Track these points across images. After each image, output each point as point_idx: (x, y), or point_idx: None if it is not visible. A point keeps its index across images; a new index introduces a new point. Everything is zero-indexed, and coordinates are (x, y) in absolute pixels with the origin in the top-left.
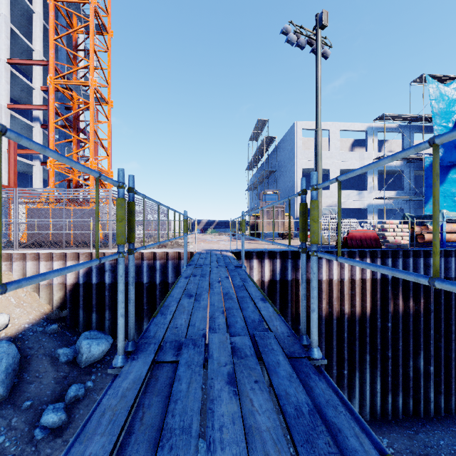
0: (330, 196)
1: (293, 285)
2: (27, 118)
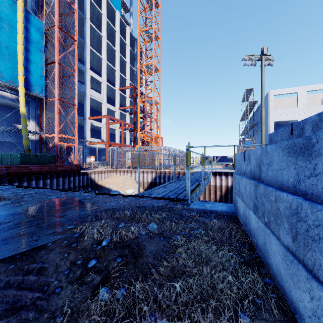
0: None
1: None
2: (122, 110)
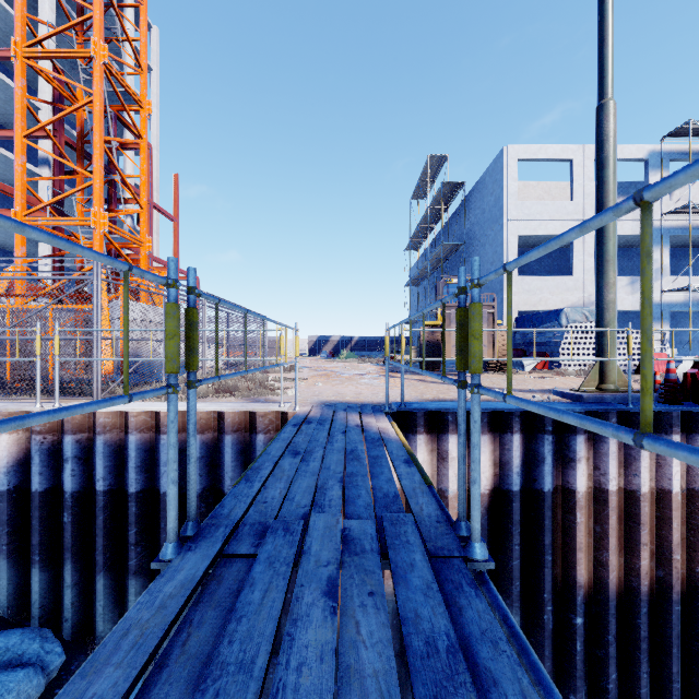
0: (573, 287)
1: (557, 503)
2: (37, 165)
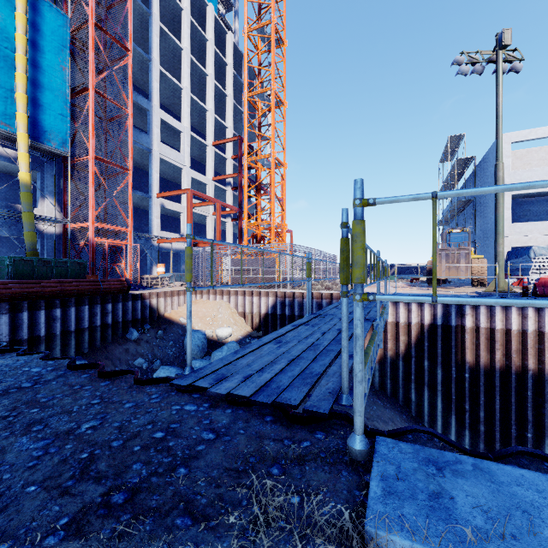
0: None
1: (459, 331)
2: (221, 183)
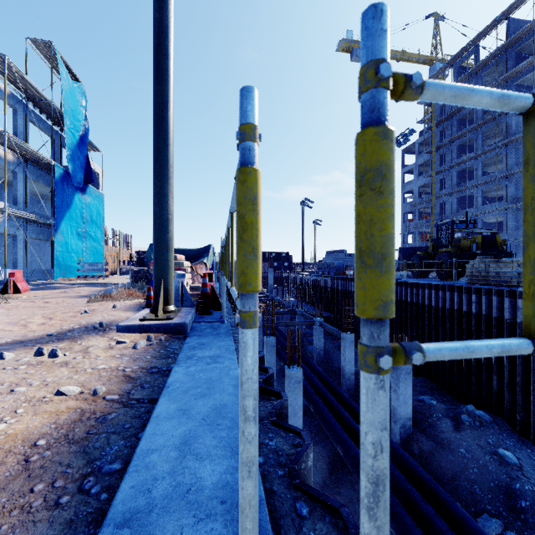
0: None
1: None
2: None
